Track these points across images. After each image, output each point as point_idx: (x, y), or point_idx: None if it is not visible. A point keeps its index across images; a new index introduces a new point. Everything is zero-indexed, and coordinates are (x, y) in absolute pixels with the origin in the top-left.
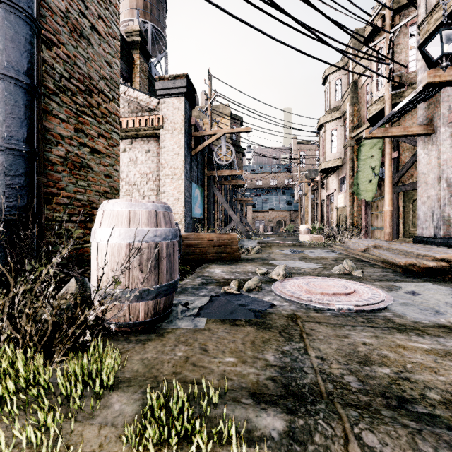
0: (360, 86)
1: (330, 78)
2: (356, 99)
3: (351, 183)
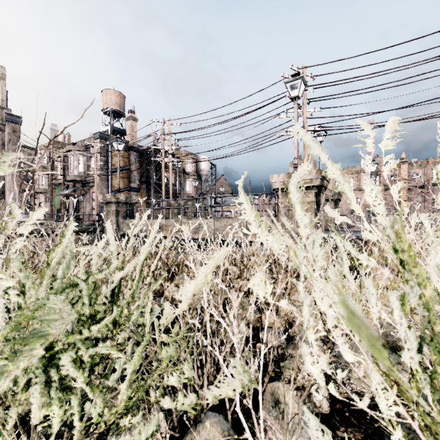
0: (56, 165)
1: (41, 151)
2: (54, 168)
3: (52, 201)
